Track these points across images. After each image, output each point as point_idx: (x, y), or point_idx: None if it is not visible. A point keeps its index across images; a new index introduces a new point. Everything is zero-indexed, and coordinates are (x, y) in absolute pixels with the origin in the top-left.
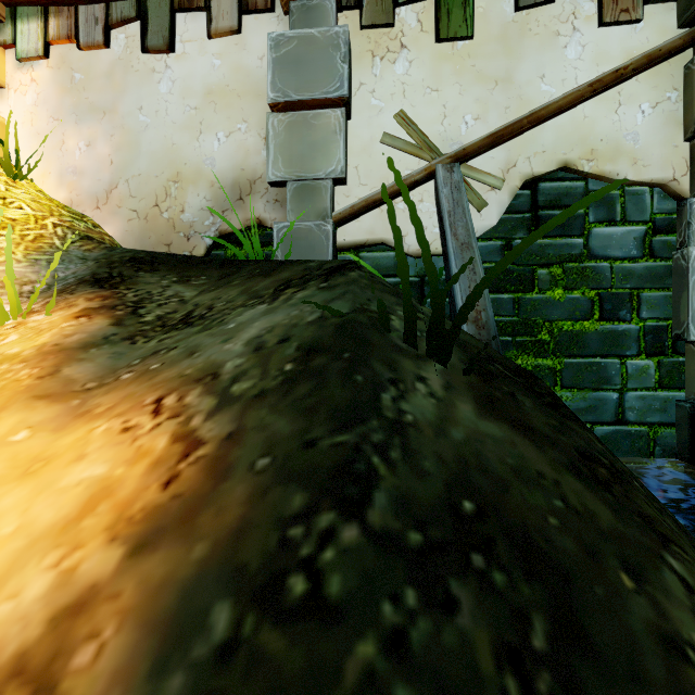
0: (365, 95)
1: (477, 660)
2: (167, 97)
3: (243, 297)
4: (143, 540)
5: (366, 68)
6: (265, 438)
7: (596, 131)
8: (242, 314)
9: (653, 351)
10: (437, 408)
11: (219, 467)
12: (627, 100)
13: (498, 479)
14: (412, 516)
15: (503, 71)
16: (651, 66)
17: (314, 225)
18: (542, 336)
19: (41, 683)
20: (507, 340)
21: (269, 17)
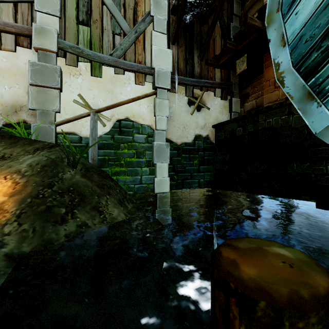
0: (67, 86)
1: (66, 201)
2: None
3: (23, 152)
4: (12, 195)
5: (68, 77)
6: (34, 181)
7: (135, 110)
8: (24, 157)
9: (148, 166)
10: (71, 176)
11: (25, 186)
12: (141, 104)
13: (79, 186)
14: (60, 189)
15: (111, 89)
16: (146, 97)
17: (48, 126)
18: (122, 162)
19: (0, 209)
20: (113, 163)
21: (29, 50)
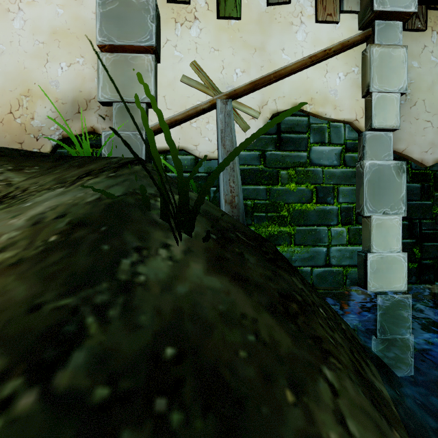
0: (170, 47)
1: None
2: (20, 32)
3: (53, 182)
4: None
5: (171, 30)
6: None
7: (314, 87)
8: (42, 195)
9: (345, 222)
10: (171, 269)
11: None
12: (331, 69)
13: (206, 323)
14: (107, 370)
15: (259, 42)
16: (343, 50)
17: (132, 134)
18: (283, 212)
19: None
20: (262, 215)
21: None
